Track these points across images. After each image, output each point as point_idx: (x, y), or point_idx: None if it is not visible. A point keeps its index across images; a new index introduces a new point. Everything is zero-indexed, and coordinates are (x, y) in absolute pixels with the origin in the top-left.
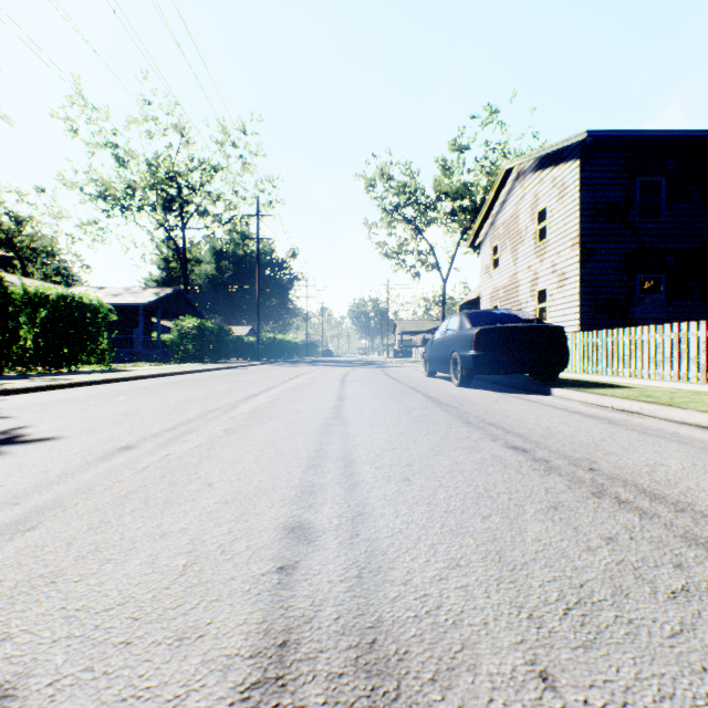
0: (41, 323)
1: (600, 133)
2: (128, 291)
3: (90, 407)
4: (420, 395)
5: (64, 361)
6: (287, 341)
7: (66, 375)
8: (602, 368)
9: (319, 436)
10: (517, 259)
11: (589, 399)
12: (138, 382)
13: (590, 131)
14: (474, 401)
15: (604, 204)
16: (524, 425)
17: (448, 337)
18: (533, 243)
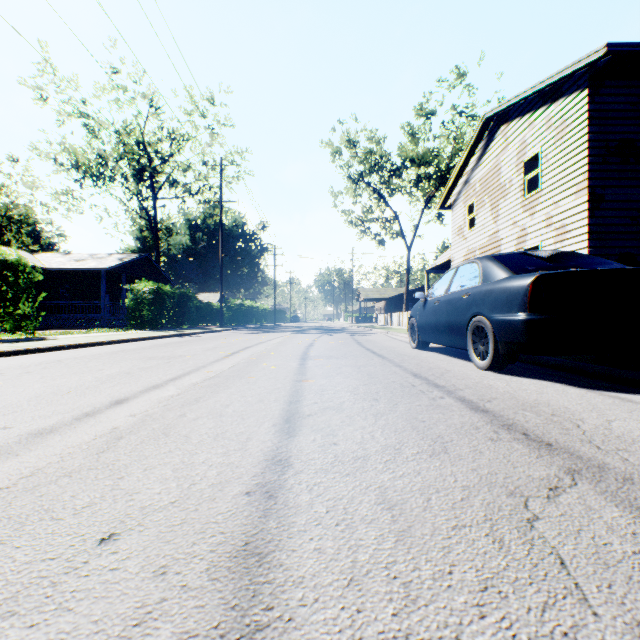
0: None
1: (622, 47)
2: (93, 256)
3: None
4: (453, 400)
5: None
6: (255, 307)
7: None
8: None
9: None
10: (498, 216)
11: None
12: (12, 359)
13: (610, 44)
14: (603, 427)
15: (617, 141)
16: None
17: (462, 294)
18: (520, 196)
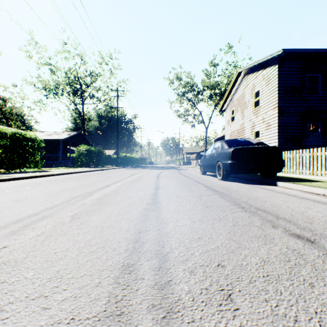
0: (3, 147)
1: (289, 50)
2: (55, 133)
3: (2, 194)
4: (202, 186)
5: (15, 166)
6: (131, 157)
7: (13, 174)
8: (293, 170)
9: (139, 222)
10: (244, 116)
11: (305, 189)
12: (49, 177)
13: (284, 49)
14: (235, 189)
15: (290, 87)
16: (283, 210)
17: (214, 154)
18: (252, 108)
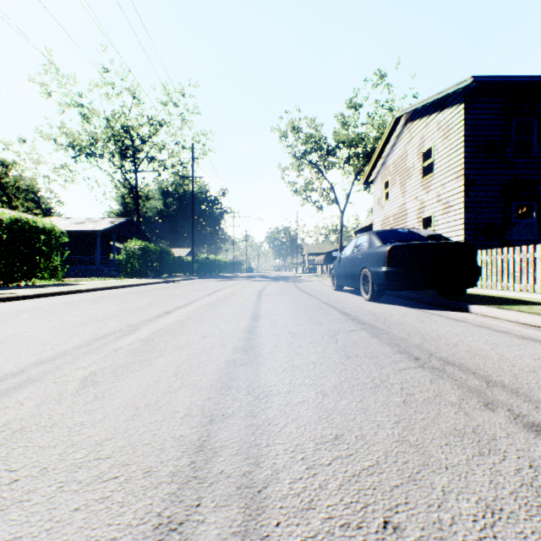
0: None
1: (483, 78)
2: (90, 220)
3: None
4: (337, 312)
5: (17, 276)
6: (217, 260)
7: (10, 289)
8: (491, 283)
9: (214, 394)
10: (405, 191)
11: (522, 319)
12: (72, 296)
13: (475, 76)
14: (396, 319)
15: (484, 141)
16: (494, 364)
17: (357, 255)
18: (420, 178)
